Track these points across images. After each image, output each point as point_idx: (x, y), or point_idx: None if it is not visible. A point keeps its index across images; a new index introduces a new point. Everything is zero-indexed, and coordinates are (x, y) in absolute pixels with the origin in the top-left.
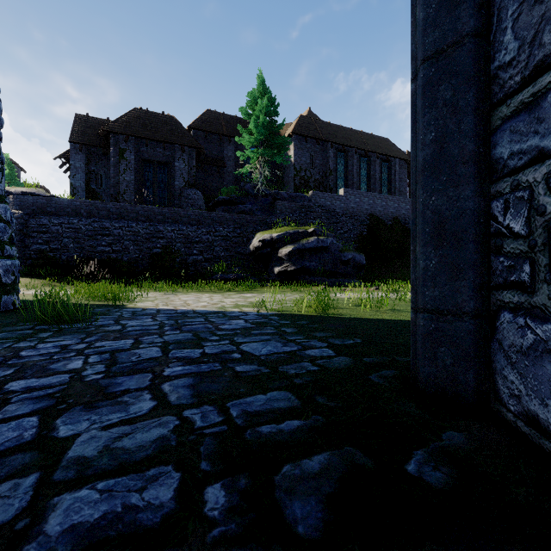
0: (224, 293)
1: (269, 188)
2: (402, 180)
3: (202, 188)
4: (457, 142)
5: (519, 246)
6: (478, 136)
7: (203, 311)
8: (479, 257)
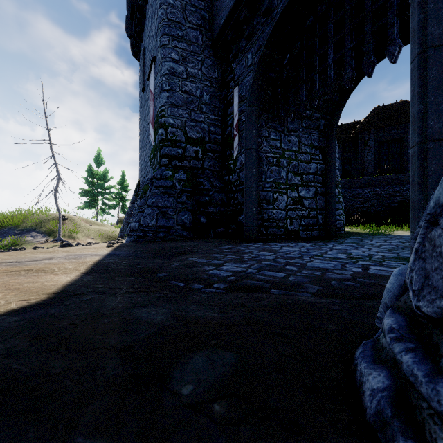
0: None
1: None
2: None
3: None
4: None
5: None
6: None
7: None
8: None
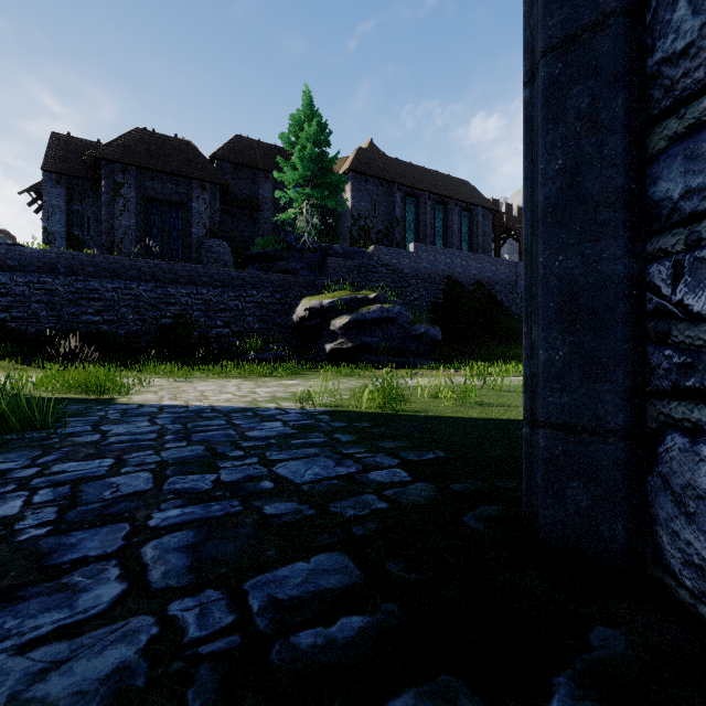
0: (257, 379)
1: (318, 240)
2: (486, 234)
3: (230, 238)
4: (598, 174)
5: (702, 335)
6: (629, 165)
7: (226, 407)
8: (630, 348)
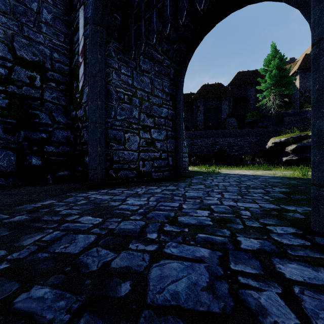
0: (253, 170)
1: (279, 108)
2: None
3: (235, 115)
4: None
5: None
6: None
7: (250, 174)
8: None
